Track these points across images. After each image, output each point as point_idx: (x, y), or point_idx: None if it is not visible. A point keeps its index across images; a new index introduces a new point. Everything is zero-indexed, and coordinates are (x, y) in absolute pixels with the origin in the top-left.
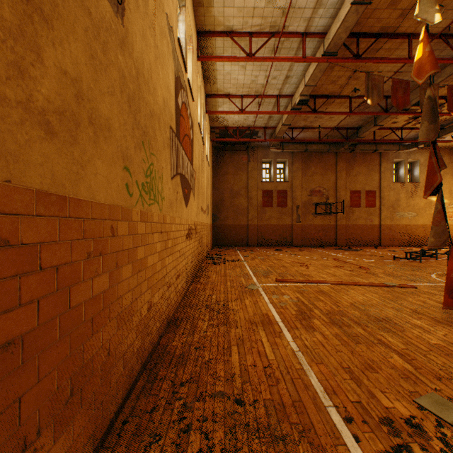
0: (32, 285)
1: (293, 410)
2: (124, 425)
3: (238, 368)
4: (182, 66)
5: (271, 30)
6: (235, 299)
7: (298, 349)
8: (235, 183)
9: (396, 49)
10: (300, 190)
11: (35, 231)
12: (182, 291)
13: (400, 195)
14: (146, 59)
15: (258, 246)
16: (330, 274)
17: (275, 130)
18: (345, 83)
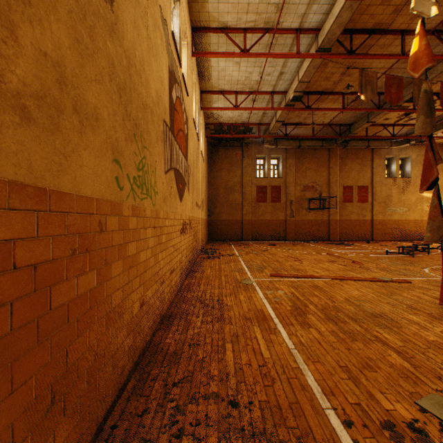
0: (4, 286)
1: (290, 412)
2: (113, 429)
3: (232, 367)
4: (176, 61)
5: (265, 26)
6: (229, 294)
7: (294, 346)
8: (229, 179)
9: (389, 45)
10: (293, 186)
11: (7, 226)
12: (177, 286)
13: (392, 190)
14: (138, 50)
15: (252, 241)
16: (324, 269)
17: (269, 126)
18: (338, 80)
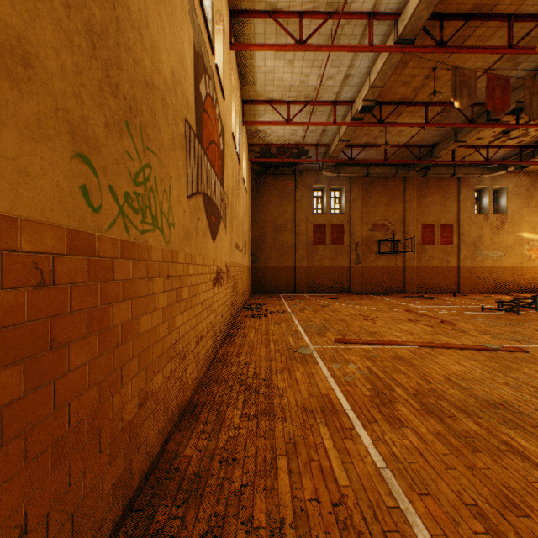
0: None
1: None
2: None
3: (289, 506)
4: (206, 43)
5: (328, 8)
6: (281, 369)
7: (384, 463)
8: (279, 215)
9: (490, 36)
10: (360, 224)
11: None
12: (207, 359)
13: (484, 229)
14: None
15: (308, 293)
16: (406, 332)
17: (330, 148)
18: (420, 85)
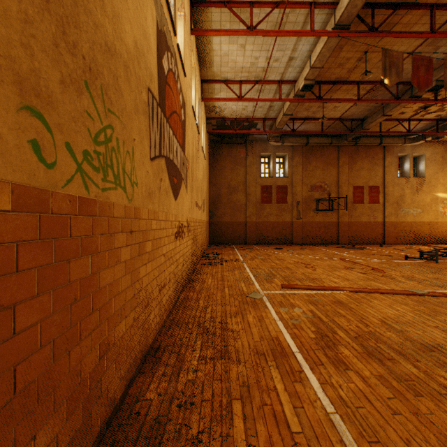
0: None
1: None
2: None
3: None
4: (169, 24)
5: None
6: (235, 313)
7: (333, 408)
8: (232, 178)
9: (414, 23)
10: (300, 186)
11: None
12: (170, 303)
13: (405, 190)
14: None
15: (257, 244)
16: (343, 278)
17: (275, 121)
18: (353, 67)
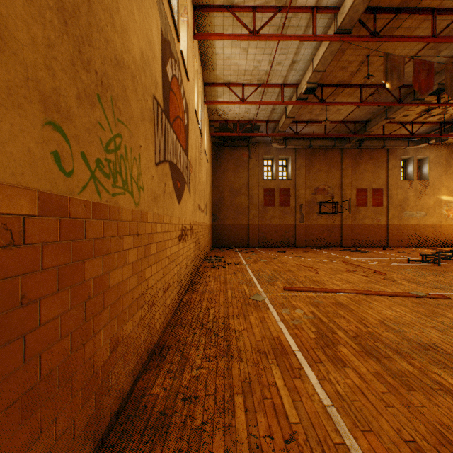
0: None
1: None
2: None
3: (245, 443)
4: (172, 31)
5: (277, 3)
6: (237, 314)
7: (330, 401)
8: (235, 181)
9: (416, 28)
10: (304, 188)
11: None
12: (173, 305)
13: (409, 193)
14: None
15: (260, 247)
16: (344, 281)
17: (278, 124)
18: (356, 70)
